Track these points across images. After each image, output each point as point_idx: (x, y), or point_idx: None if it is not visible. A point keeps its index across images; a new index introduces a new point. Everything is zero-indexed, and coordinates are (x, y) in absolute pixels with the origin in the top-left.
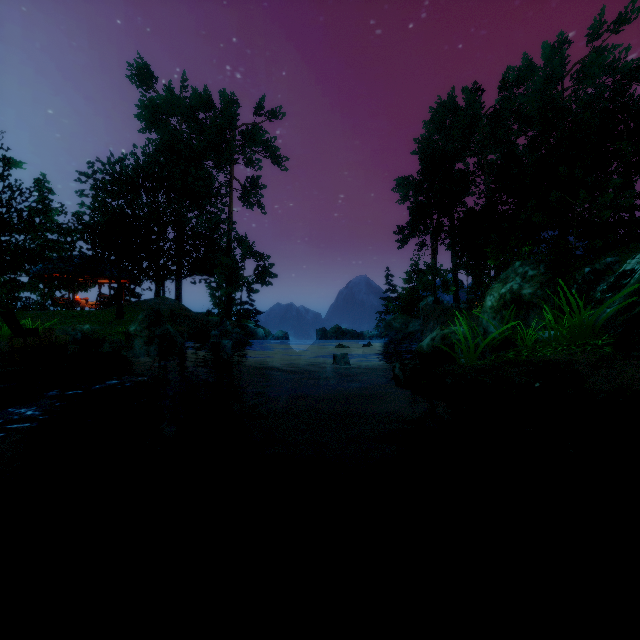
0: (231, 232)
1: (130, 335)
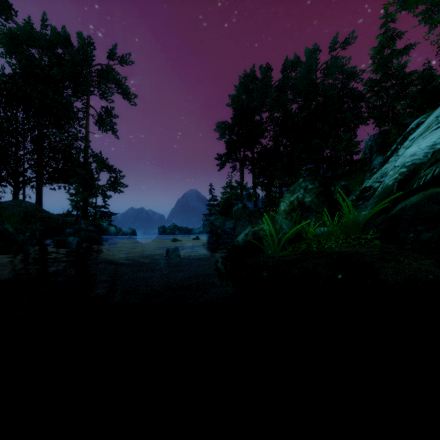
0: (87, 149)
1: None
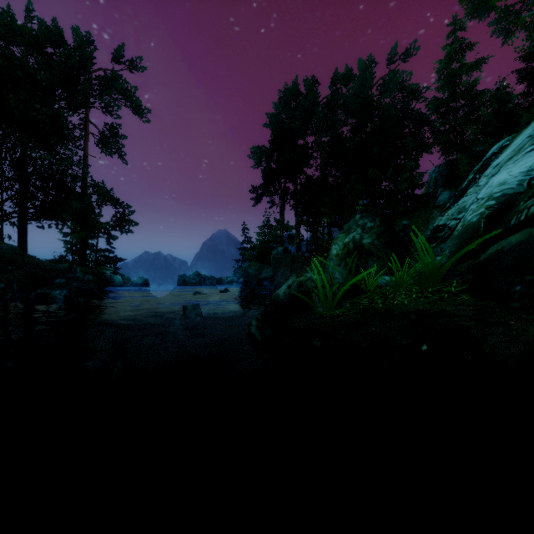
0: (86, 177)
1: None
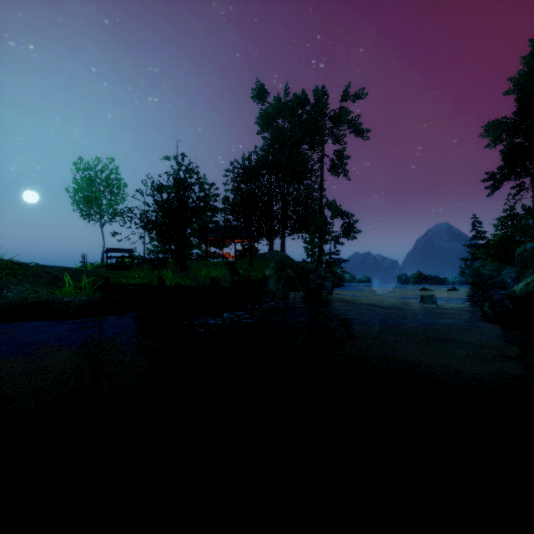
0: (322, 198)
1: (266, 277)
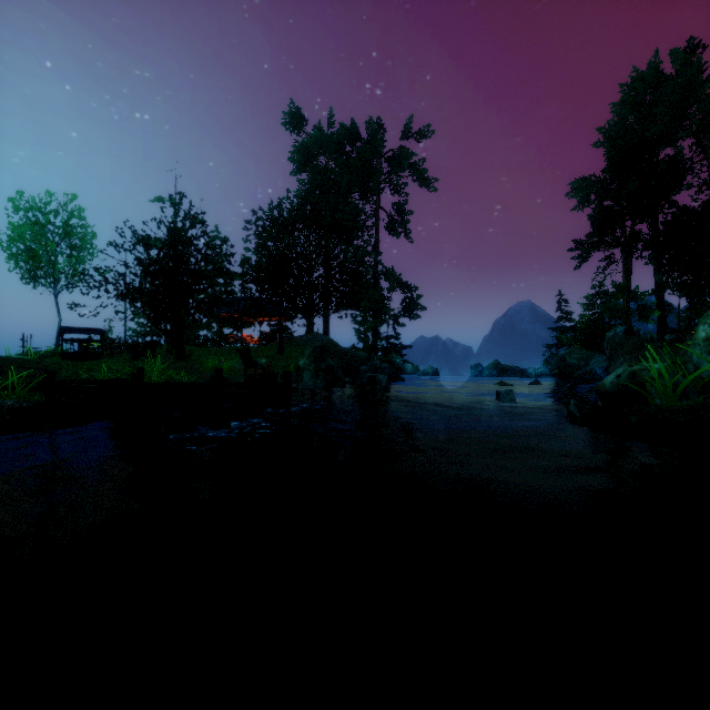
0: (377, 264)
1: (300, 368)
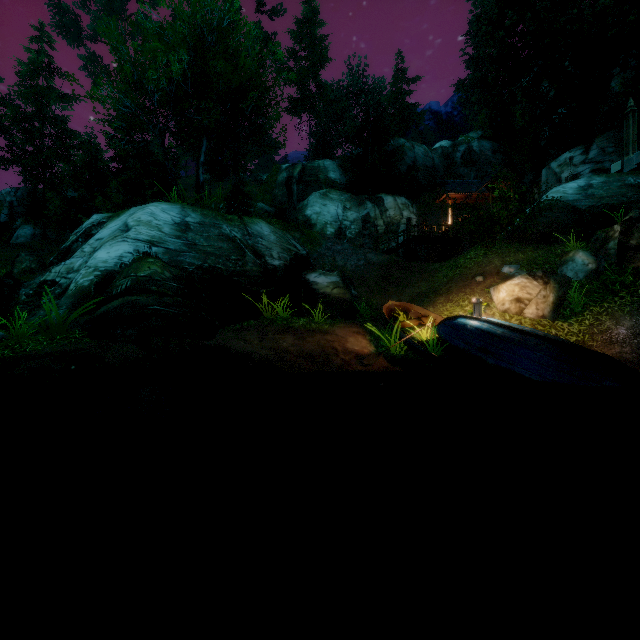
0: None
1: None
